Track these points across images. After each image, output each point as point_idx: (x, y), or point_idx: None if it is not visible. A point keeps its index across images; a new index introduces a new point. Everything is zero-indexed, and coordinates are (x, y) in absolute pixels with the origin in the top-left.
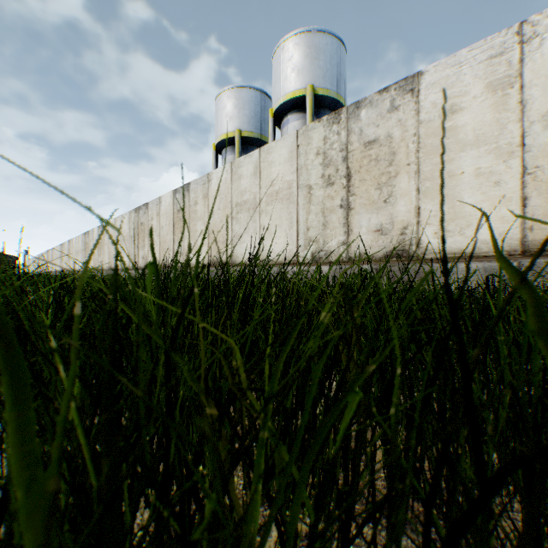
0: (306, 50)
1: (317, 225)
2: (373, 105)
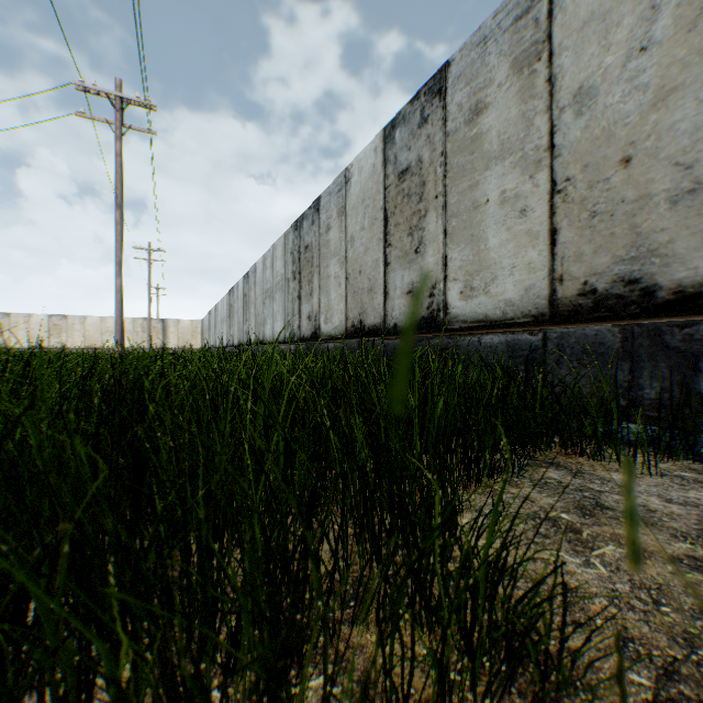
0: None
1: None
2: None
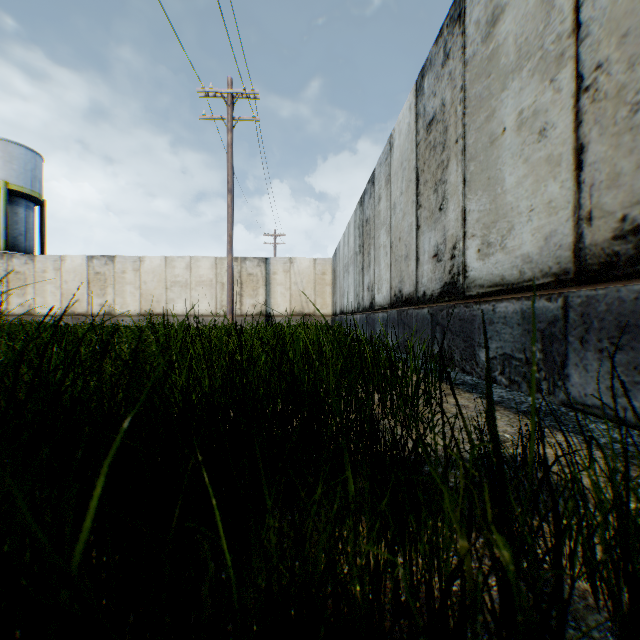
0: (1, 153)
1: None
2: (20, 259)
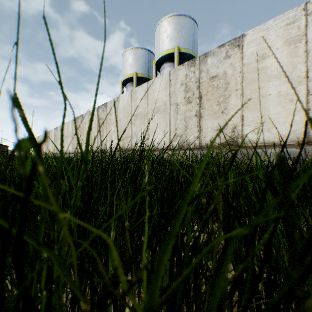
0: (174, 26)
1: (181, 127)
2: (215, 55)
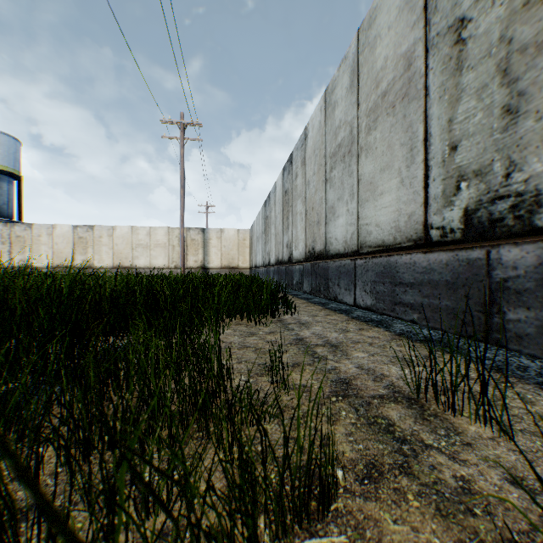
0: None
1: None
2: (21, 226)
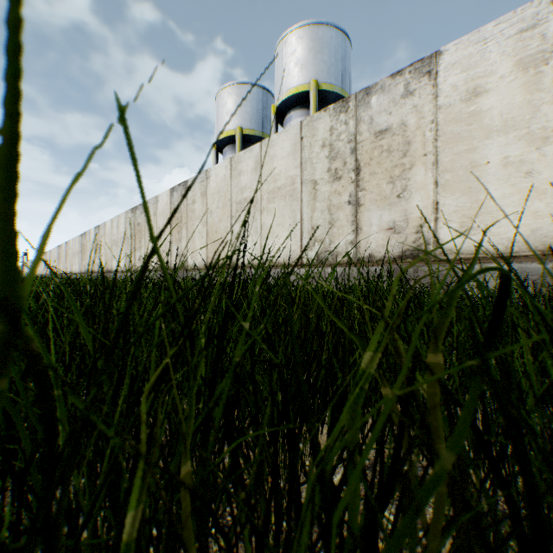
0: (309, 44)
1: (322, 223)
2: (385, 91)
